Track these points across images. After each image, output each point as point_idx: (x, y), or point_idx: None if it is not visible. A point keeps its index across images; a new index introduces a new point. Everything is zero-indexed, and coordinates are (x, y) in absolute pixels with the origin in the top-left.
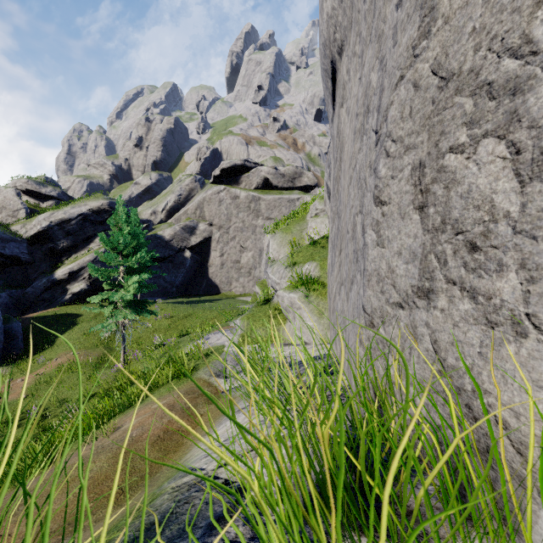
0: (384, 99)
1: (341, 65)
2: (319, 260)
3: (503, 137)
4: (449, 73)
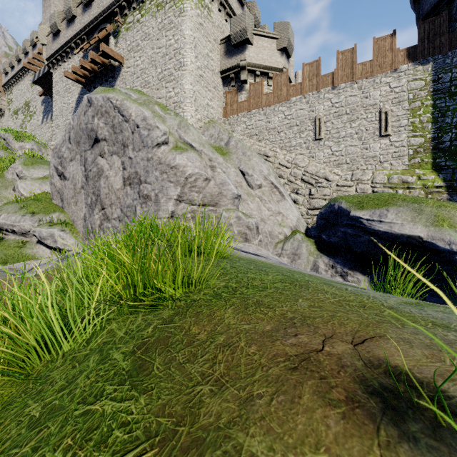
0: (141, 189)
1: (102, 143)
2: (60, 212)
3: (157, 203)
4: (152, 194)
